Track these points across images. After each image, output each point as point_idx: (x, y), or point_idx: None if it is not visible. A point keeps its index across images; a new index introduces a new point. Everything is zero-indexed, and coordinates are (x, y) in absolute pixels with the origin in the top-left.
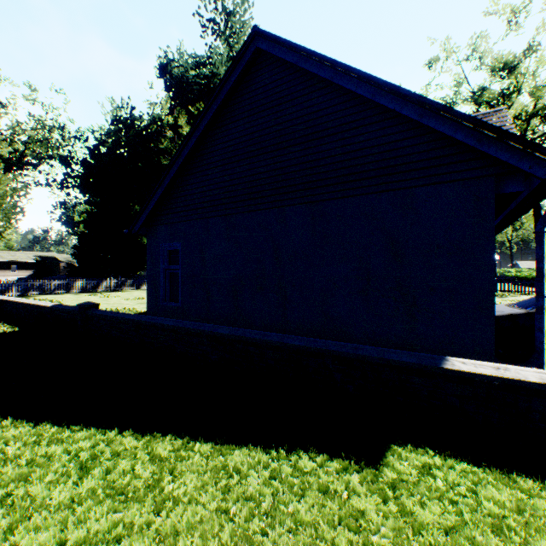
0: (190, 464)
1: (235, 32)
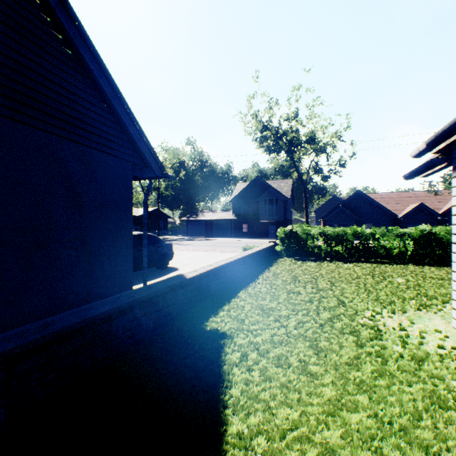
0: (271, 414)
1: None
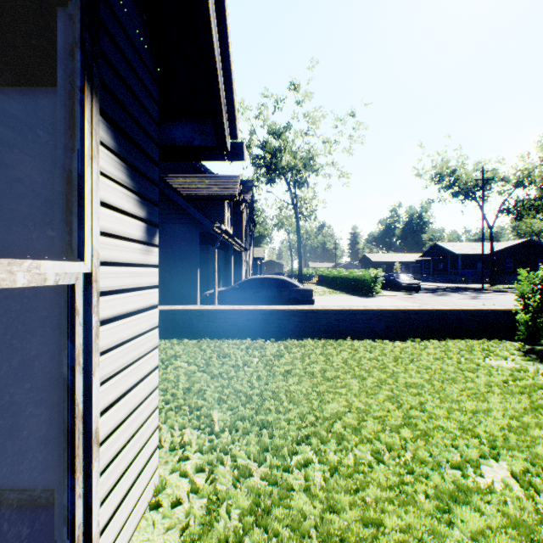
0: None
1: None
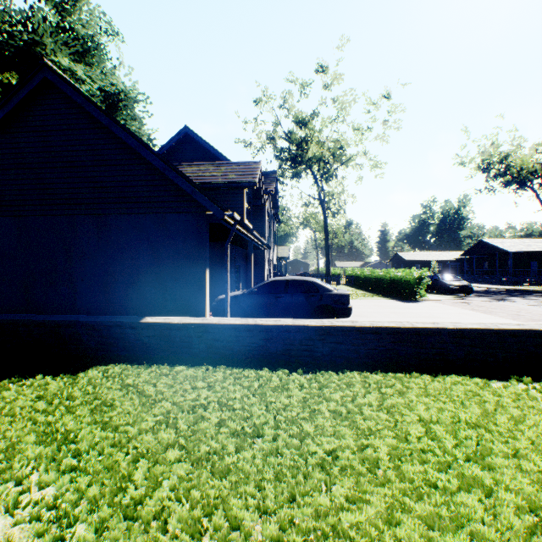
0: None
1: (67, 2)
